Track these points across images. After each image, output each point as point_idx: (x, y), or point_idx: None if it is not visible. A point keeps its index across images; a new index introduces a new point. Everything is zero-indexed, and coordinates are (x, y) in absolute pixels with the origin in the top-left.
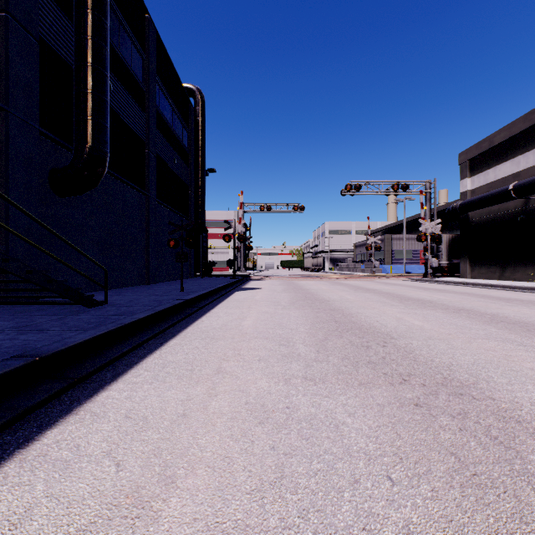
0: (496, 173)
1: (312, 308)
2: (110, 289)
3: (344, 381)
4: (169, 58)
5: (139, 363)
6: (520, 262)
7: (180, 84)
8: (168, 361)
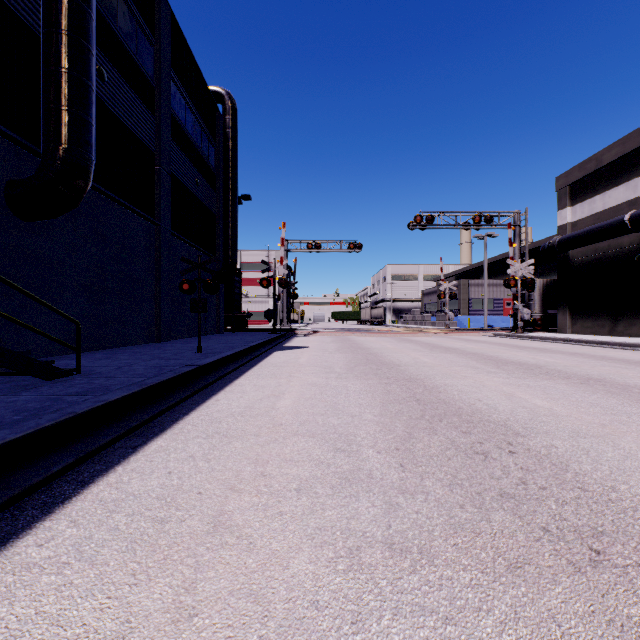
0: (605, 201)
1: (378, 376)
2: (104, 349)
3: (473, 557)
4: (189, 50)
5: (70, 499)
6: (637, 313)
7: (204, 85)
8: (127, 494)
